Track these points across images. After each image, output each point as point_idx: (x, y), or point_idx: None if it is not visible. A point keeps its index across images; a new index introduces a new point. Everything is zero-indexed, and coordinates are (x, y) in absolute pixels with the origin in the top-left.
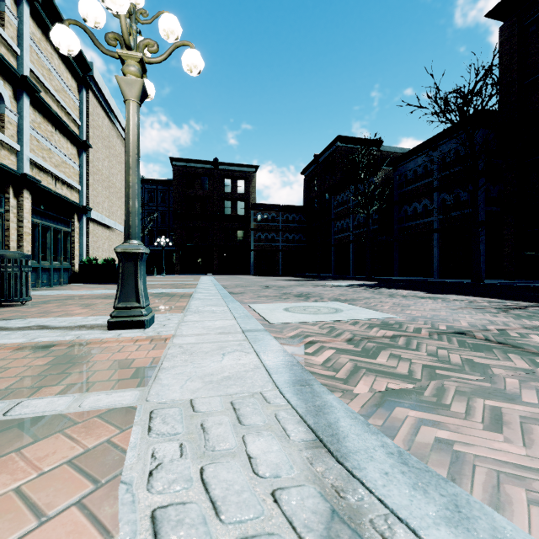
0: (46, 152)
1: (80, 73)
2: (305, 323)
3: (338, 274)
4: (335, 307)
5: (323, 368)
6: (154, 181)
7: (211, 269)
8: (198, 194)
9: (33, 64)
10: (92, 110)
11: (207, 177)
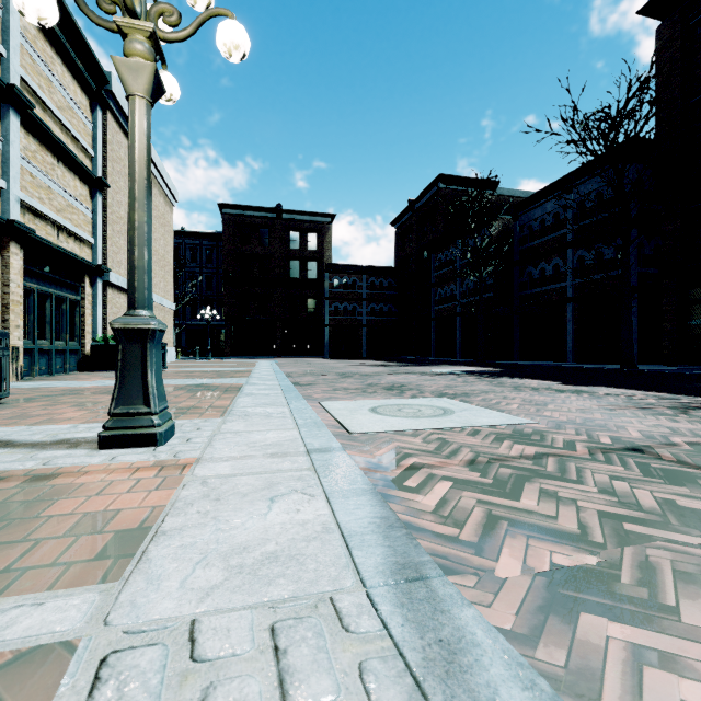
0: (45, 192)
1: (93, 86)
2: (401, 433)
3: (440, 356)
4: (442, 407)
5: (437, 519)
6: (198, 234)
7: (273, 350)
8: (255, 251)
9: (25, 70)
10: (110, 137)
11: (267, 229)
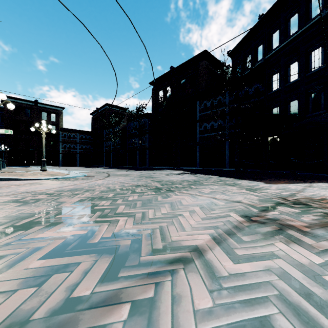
0: None
1: None
2: None
3: (107, 165)
4: (84, 171)
5: None
6: None
7: (33, 163)
8: (23, 119)
9: None
10: None
11: (30, 109)
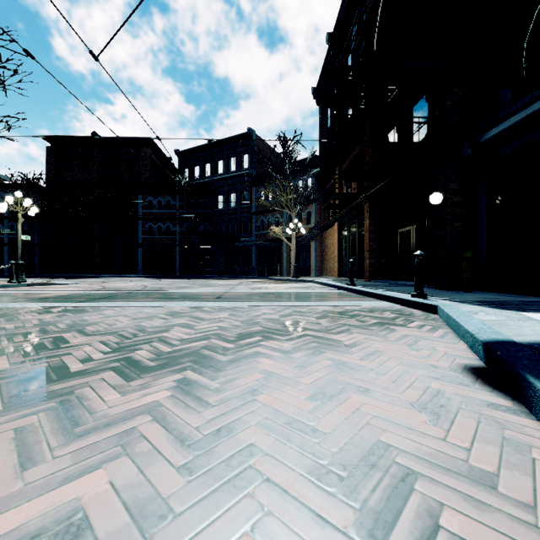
0: None
1: None
2: None
3: None
4: None
5: None
6: None
7: None
8: None
9: None
10: None
11: None
